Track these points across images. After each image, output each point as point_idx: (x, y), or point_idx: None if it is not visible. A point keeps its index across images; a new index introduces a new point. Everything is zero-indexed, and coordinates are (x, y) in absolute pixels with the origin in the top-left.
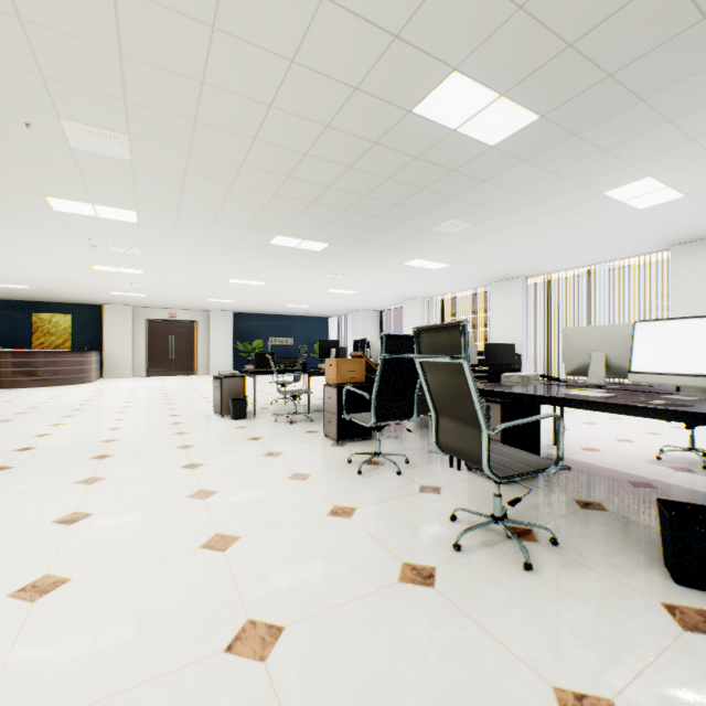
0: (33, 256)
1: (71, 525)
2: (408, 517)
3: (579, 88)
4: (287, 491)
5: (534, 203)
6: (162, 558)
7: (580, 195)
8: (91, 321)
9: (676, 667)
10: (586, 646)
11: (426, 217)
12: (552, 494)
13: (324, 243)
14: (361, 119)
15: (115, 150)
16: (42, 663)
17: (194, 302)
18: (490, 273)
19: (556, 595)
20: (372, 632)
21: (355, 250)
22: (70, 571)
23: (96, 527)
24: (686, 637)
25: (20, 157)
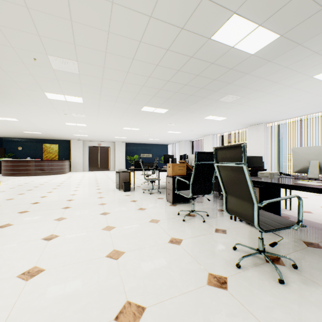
0: (42, 119)
1: (49, 241)
2: (210, 246)
3: (304, 17)
4: (148, 228)
5: (273, 84)
6: (87, 261)
7: (299, 78)
8: (66, 147)
9: None
10: None
11: (216, 94)
12: (288, 237)
13: (166, 109)
14: (184, 45)
15: (71, 69)
16: (25, 317)
17: (108, 138)
18: (247, 121)
19: (301, 301)
20: (193, 316)
21: (181, 112)
22: (45, 265)
23: (59, 243)
24: None
25: (33, 75)
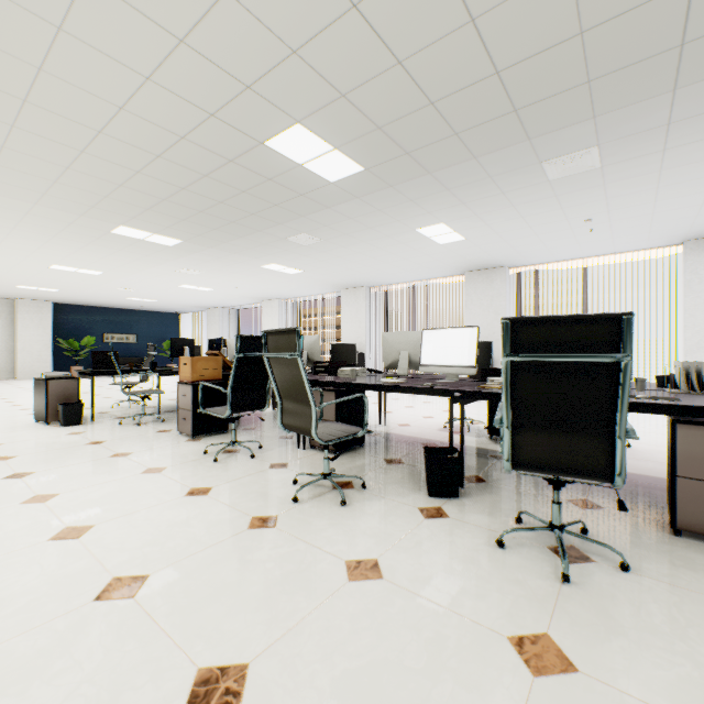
0: None
1: None
2: (259, 487)
3: (389, 156)
4: (141, 483)
5: (368, 230)
6: (4, 556)
7: (401, 229)
8: None
9: (415, 536)
10: (370, 538)
11: (281, 229)
12: (370, 458)
13: (178, 239)
14: (217, 139)
15: None
16: None
17: None
18: (340, 281)
19: (359, 515)
20: (225, 562)
21: (212, 250)
22: None
23: None
24: (425, 521)
25: None
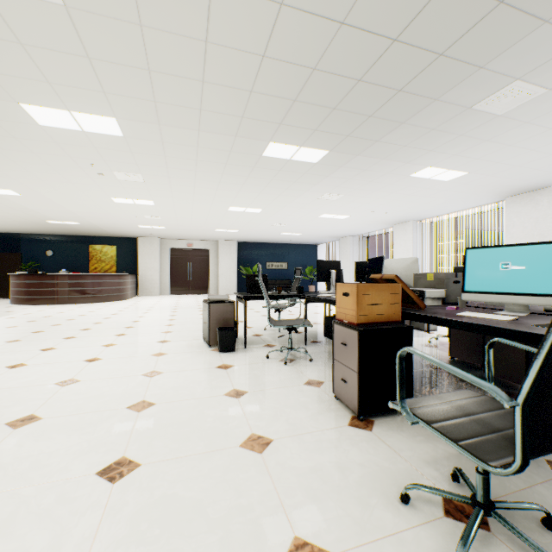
0: (61, 190)
1: None
2: None
3: None
4: None
5: None
6: None
7: None
8: (129, 251)
9: None
10: None
11: (475, 82)
12: None
13: (323, 149)
14: None
15: None
16: None
17: (205, 233)
18: (514, 182)
19: None
20: None
21: (357, 158)
22: None
23: None
24: None
25: None
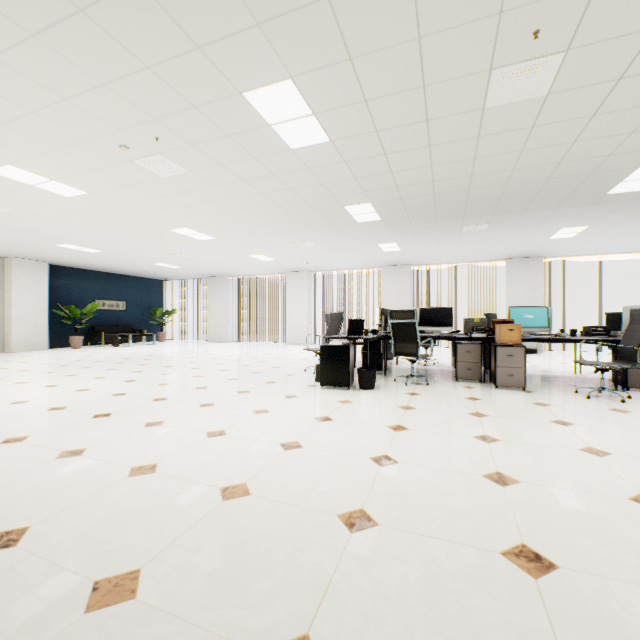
0: None
1: None
2: None
3: None
4: None
5: (535, 225)
6: None
7: (555, 227)
8: None
9: None
10: None
11: (482, 219)
12: None
13: (381, 217)
14: (623, 160)
15: (504, 94)
16: None
17: (18, 244)
18: (403, 259)
19: None
20: None
21: (381, 228)
22: None
23: None
24: None
25: (424, 38)
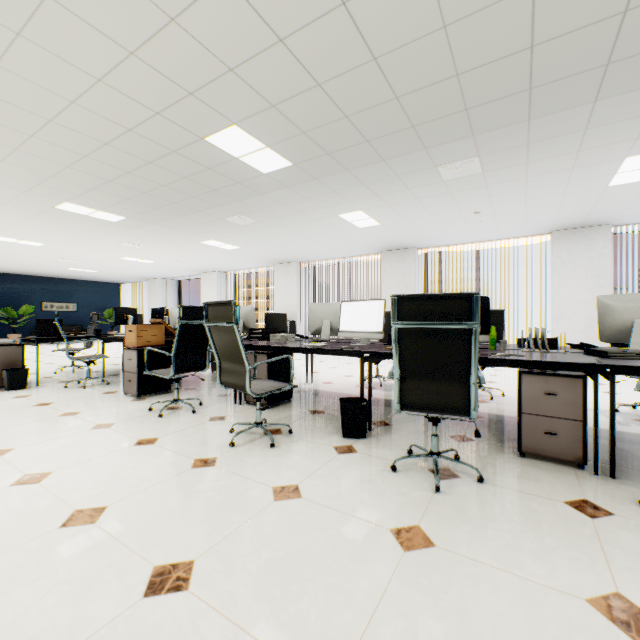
0: None
1: None
2: (200, 436)
3: (314, 155)
4: (92, 437)
5: (298, 214)
6: None
7: (325, 214)
8: None
9: (329, 467)
10: (293, 470)
11: (219, 210)
12: (297, 410)
13: (121, 216)
14: (162, 133)
15: None
16: None
17: None
18: (273, 256)
19: (285, 454)
20: (173, 493)
21: (154, 226)
22: None
23: None
24: (338, 456)
25: None
